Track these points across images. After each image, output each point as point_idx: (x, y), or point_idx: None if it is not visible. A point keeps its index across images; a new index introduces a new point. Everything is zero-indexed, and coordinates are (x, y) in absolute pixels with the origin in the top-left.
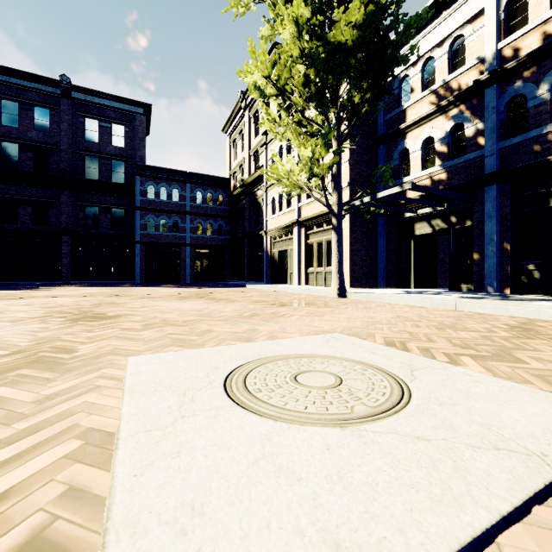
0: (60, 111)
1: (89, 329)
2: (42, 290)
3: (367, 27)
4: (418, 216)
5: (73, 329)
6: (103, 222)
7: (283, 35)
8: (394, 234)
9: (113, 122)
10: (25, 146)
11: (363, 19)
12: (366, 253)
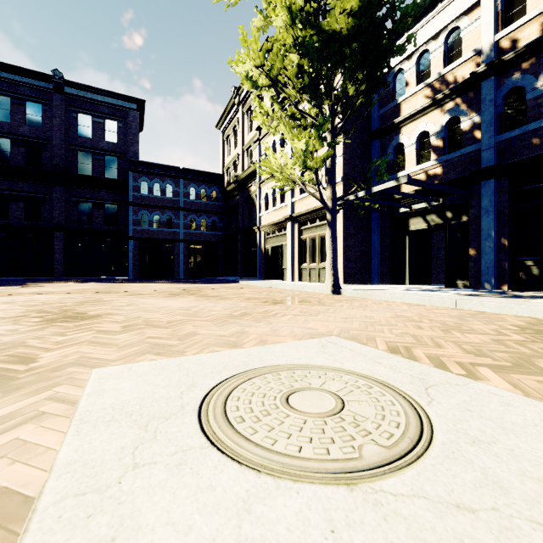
0: (53, 106)
1: (62, 331)
2: (32, 286)
3: (363, 14)
4: (413, 211)
5: (45, 331)
6: (96, 218)
7: (275, 23)
8: (388, 229)
9: (106, 118)
10: (17, 141)
11: (359, 6)
12: (360, 248)
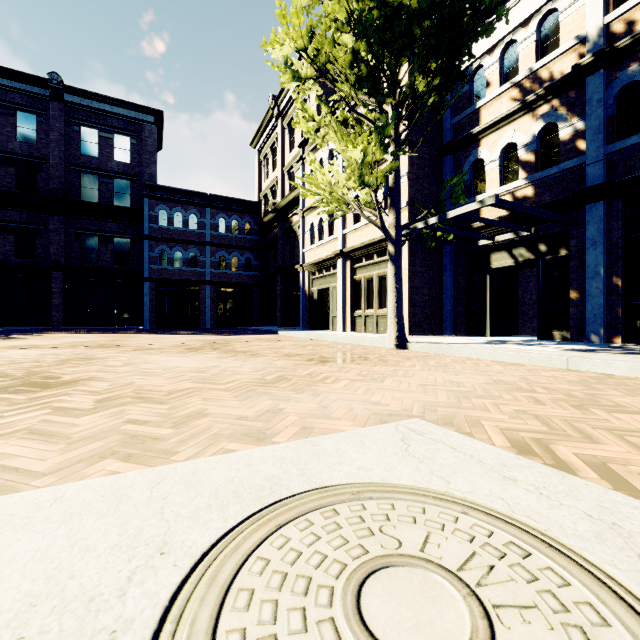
0: (50, 118)
1: (1, 409)
2: (17, 338)
3: None
4: (496, 244)
5: None
6: (103, 255)
7: None
8: (464, 267)
9: (116, 133)
10: (5, 159)
11: None
12: (428, 291)
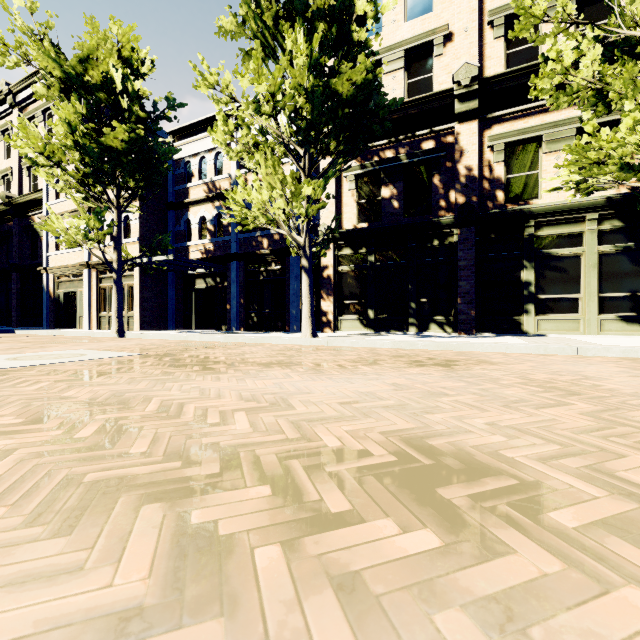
0: None
1: None
2: None
3: (133, 144)
4: (198, 273)
5: None
6: None
7: (56, 130)
8: (182, 286)
9: None
10: None
11: (129, 139)
12: (157, 300)
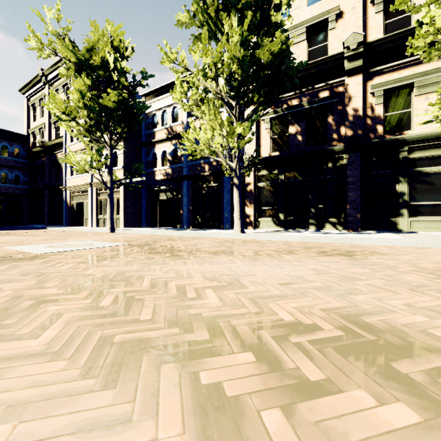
0: None
1: None
2: None
3: (121, 104)
4: (161, 189)
5: None
6: None
7: (73, 96)
8: (150, 197)
9: None
10: None
11: (118, 100)
12: (134, 207)
